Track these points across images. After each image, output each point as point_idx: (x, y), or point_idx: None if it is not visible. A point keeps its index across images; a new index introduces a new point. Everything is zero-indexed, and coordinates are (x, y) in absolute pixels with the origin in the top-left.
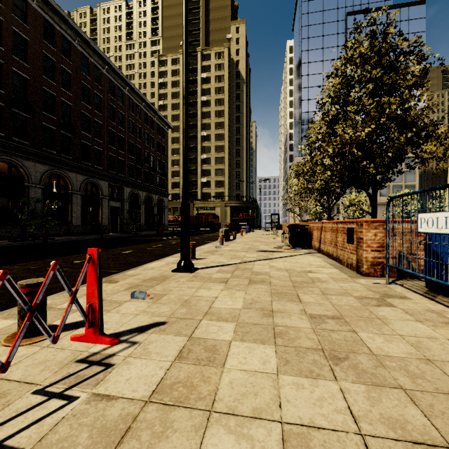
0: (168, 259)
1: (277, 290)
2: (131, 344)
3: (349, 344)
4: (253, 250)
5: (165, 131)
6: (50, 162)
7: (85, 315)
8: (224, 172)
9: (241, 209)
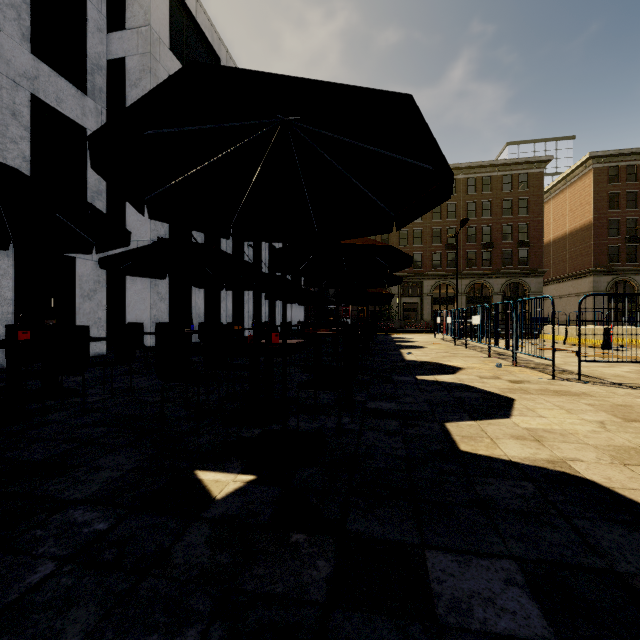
0: None
1: None
2: None
3: None
4: None
5: None
6: None
7: None
8: None
9: None
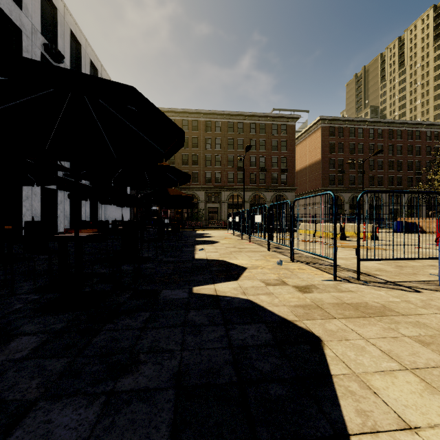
0: None
1: None
2: None
3: None
4: None
5: None
6: (352, 191)
7: None
8: None
9: None
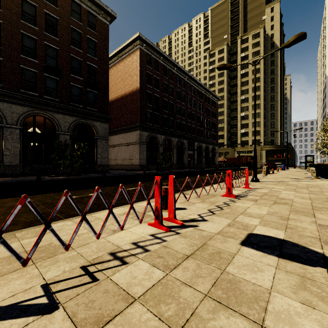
0: (242, 179)
1: (299, 187)
2: (256, 189)
3: (318, 193)
4: (288, 178)
5: (216, 103)
6: (166, 133)
7: (246, 182)
8: (260, 124)
9: (276, 151)
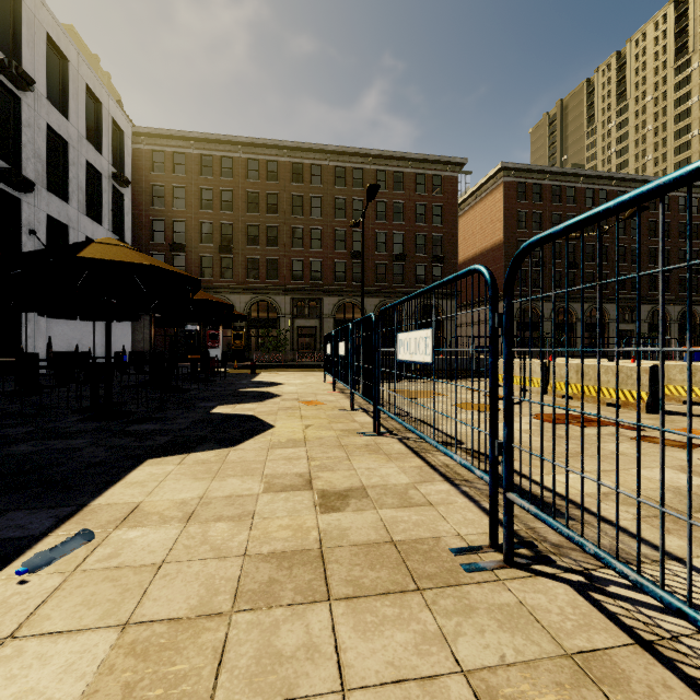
0: None
1: None
2: None
3: None
4: None
5: None
6: (557, 299)
7: None
8: None
9: None
